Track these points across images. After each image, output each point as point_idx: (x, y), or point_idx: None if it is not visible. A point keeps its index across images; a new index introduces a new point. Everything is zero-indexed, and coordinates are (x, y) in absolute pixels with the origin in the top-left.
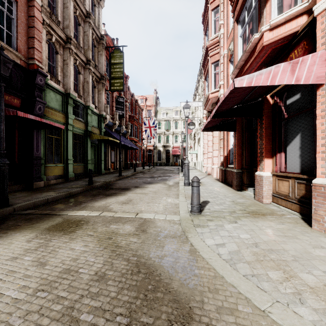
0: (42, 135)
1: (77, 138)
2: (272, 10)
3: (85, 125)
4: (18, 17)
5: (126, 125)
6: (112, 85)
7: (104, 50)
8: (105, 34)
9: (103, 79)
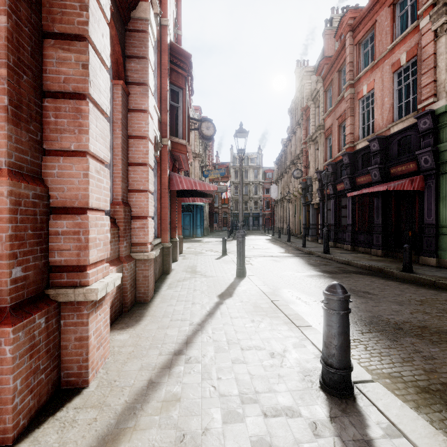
0: (444, 193)
1: None
2: None
3: None
4: (418, 70)
5: None
6: None
7: None
8: None
9: None
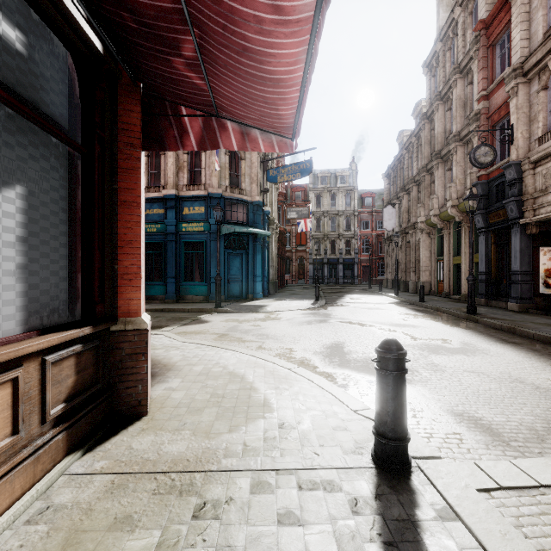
0: None
1: None
2: None
3: None
4: None
5: None
6: None
7: None
8: None
9: None
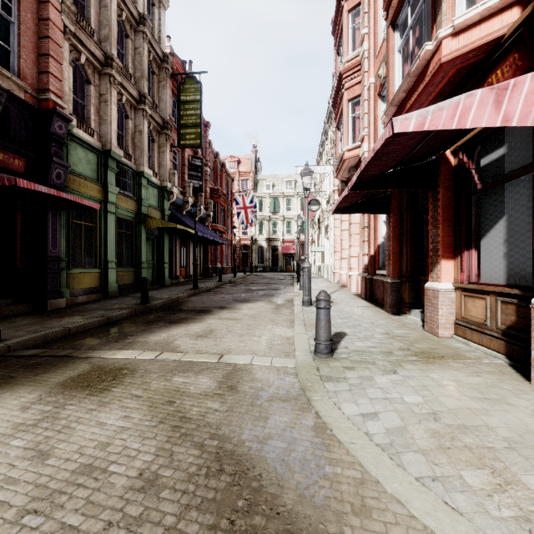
0: (62, 221)
1: (124, 226)
2: (457, 2)
3: (137, 204)
4: (21, 20)
5: (205, 204)
6: (182, 138)
7: (168, 80)
8: (171, 53)
9: (167, 127)
